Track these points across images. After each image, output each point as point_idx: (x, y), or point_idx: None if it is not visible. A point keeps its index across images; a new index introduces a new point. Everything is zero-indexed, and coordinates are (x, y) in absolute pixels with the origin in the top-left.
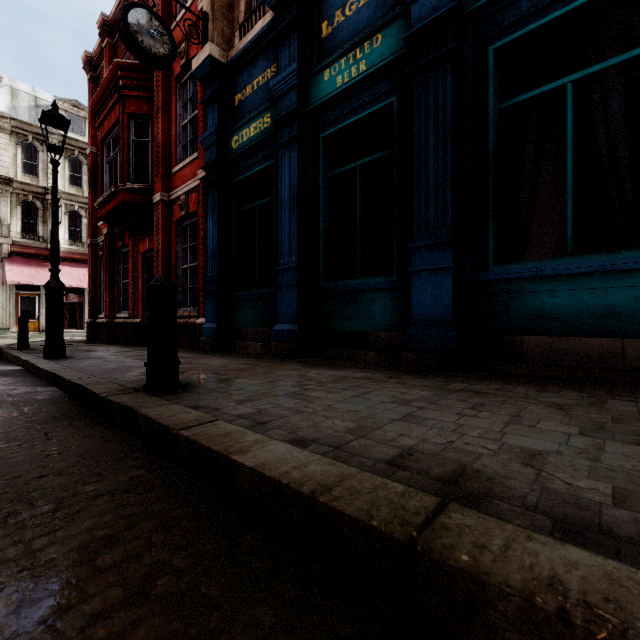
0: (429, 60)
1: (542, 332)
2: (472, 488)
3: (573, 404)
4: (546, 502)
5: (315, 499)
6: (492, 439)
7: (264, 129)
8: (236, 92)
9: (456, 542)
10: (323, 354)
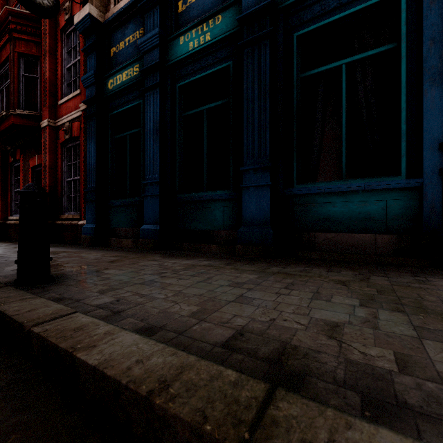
0: (254, 37)
1: (327, 230)
2: (293, 367)
3: (351, 280)
4: (351, 375)
5: (152, 401)
6: (303, 314)
7: (134, 76)
8: (111, 46)
9: (286, 442)
10: (179, 247)
